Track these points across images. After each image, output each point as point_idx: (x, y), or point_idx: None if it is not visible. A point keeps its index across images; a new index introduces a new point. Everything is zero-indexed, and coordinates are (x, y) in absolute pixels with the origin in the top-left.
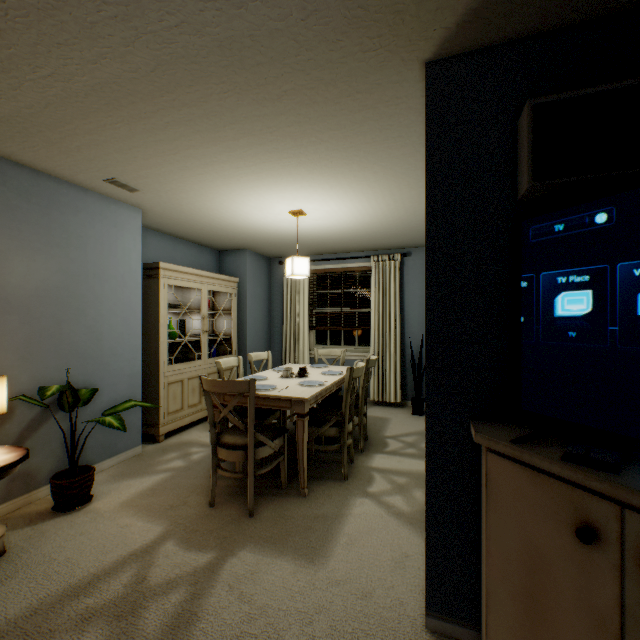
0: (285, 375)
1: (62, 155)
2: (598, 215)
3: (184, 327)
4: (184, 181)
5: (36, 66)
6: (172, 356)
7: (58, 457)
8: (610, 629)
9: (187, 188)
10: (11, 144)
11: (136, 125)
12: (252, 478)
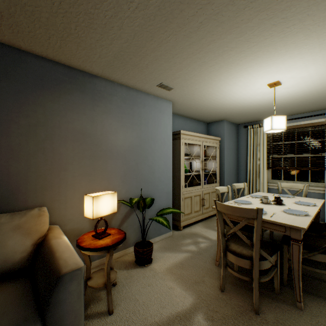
0: (265, 202)
1: (139, 73)
2: None
3: (191, 166)
4: (199, 75)
5: (129, 2)
6: (184, 182)
7: (136, 232)
8: None
9: (200, 80)
10: (118, 72)
11: (179, 33)
12: (257, 284)
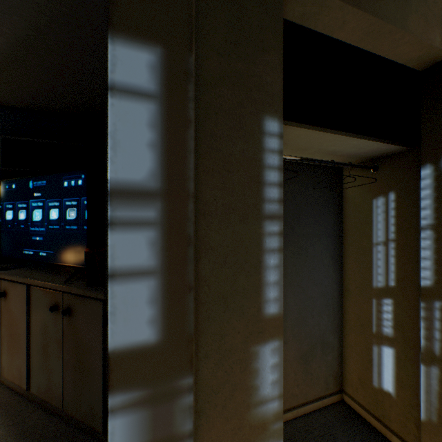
0: None
1: None
2: (14, 185)
3: None
4: None
5: None
6: None
7: None
8: (0, 320)
9: None
10: None
11: None
12: None
